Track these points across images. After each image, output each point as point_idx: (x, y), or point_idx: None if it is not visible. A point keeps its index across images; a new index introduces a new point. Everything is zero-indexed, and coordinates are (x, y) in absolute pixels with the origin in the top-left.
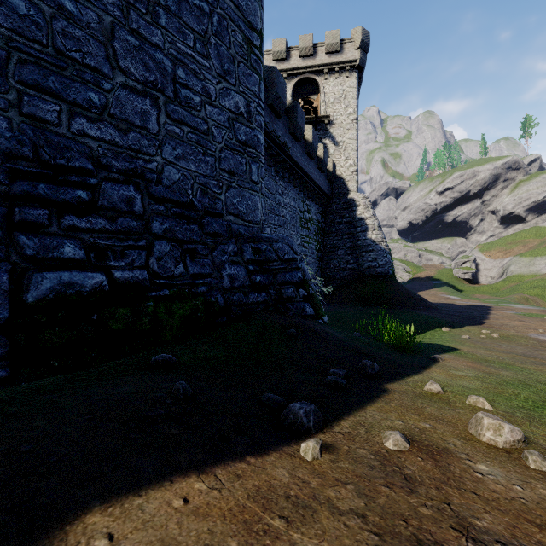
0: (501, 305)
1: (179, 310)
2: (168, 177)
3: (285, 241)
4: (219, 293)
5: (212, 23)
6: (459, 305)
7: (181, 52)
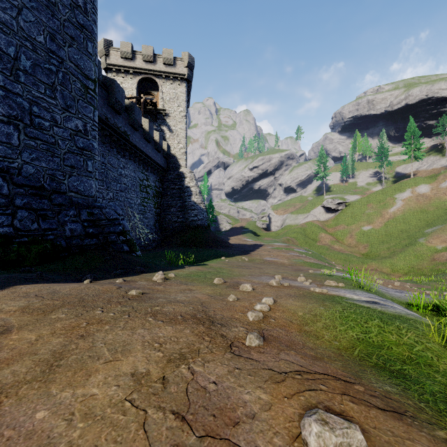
0: (269, 244)
1: (35, 249)
2: (26, 171)
3: (112, 208)
4: (63, 239)
5: (58, 77)
6: (247, 245)
7: (35, 96)
